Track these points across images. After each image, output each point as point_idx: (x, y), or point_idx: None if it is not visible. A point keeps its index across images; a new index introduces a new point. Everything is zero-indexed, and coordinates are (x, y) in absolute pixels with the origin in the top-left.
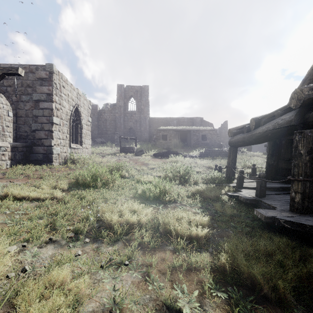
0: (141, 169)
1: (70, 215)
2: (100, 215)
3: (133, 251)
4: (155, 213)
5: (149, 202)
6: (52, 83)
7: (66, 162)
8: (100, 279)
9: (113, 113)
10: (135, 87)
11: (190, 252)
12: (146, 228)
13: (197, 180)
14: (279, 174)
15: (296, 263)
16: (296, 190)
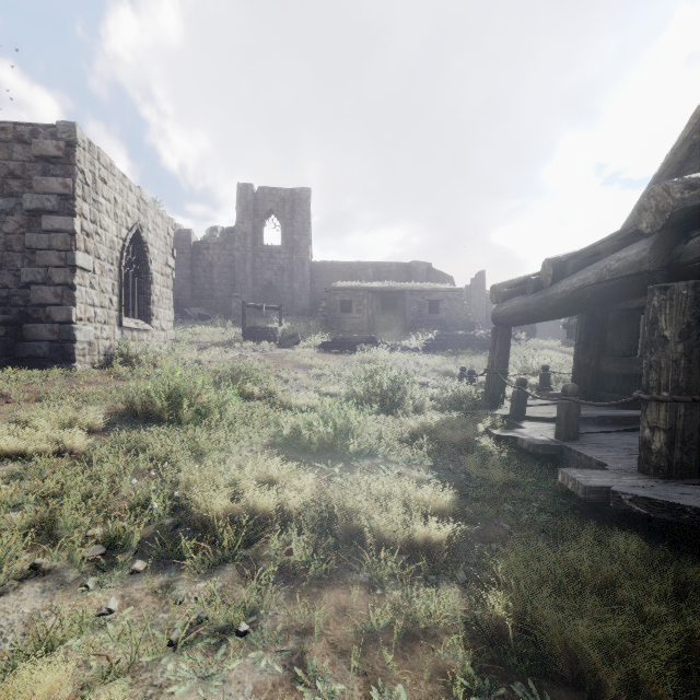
0: (292, 378)
1: (100, 497)
2: (183, 494)
3: (264, 590)
4: (322, 485)
5: (309, 457)
6: (72, 169)
7: (111, 362)
8: (163, 686)
9: (227, 249)
10: (279, 191)
11: (410, 586)
12: (300, 525)
13: (422, 403)
14: (602, 388)
15: (670, 604)
16: (654, 425)
